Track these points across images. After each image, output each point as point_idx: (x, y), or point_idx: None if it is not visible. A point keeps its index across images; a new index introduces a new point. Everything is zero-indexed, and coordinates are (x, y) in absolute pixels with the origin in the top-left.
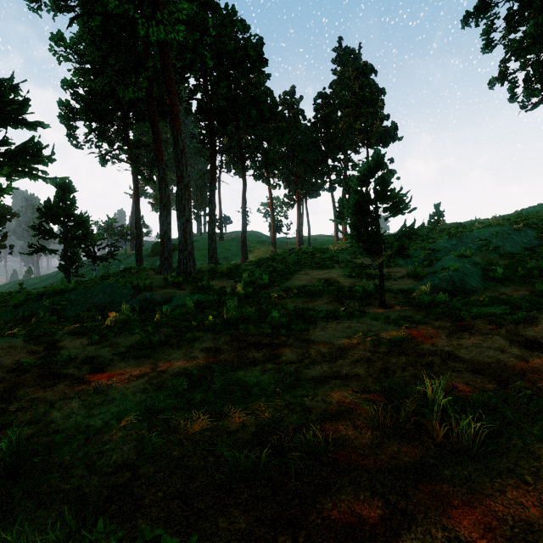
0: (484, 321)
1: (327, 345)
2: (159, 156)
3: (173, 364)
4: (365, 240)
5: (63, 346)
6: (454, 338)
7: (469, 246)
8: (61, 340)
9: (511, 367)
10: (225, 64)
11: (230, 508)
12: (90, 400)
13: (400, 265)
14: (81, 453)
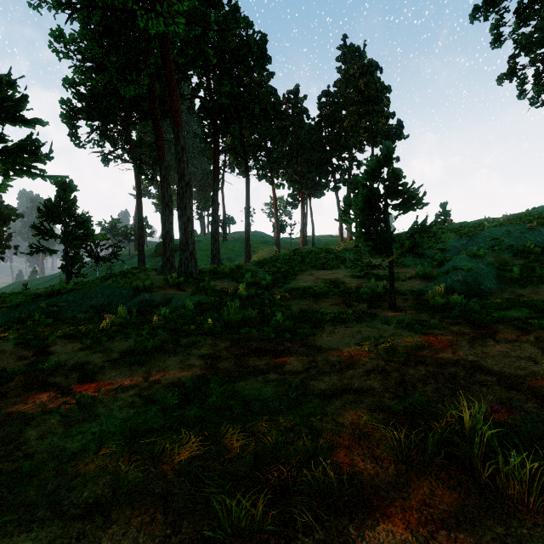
0: (508, 327)
1: (336, 353)
2: (160, 155)
3: (167, 373)
4: (374, 238)
5: (53, 351)
6: (477, 346)
7: (480, 245)
8: (53, 344)
9: None
10: (228, 61)
11: None
12: (71, 416)
13: (408, 265)
14: (48, 487)
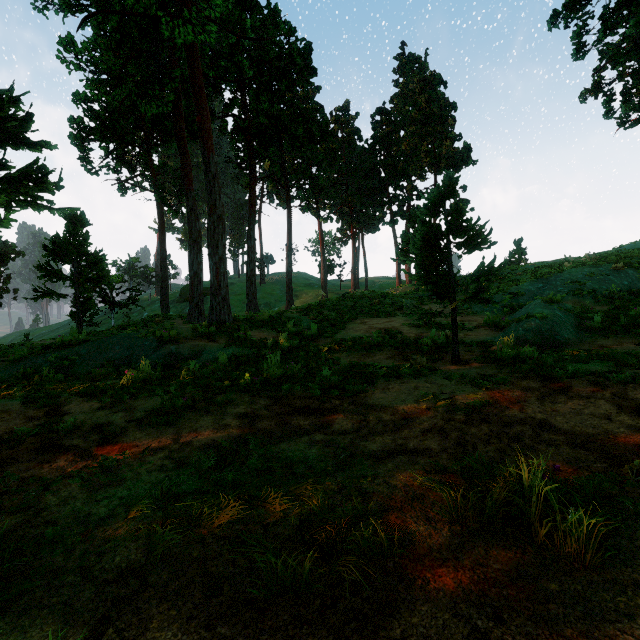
0: (583, 381)
1: (390, 411)
2: (187, 183)
3: (200, 434)
4: (434, 282)
5: (68, 411)
6: (547, 403)
7: (558, 289)
8: (66, 403)
9: (622, 441)
10: (266, 73)
11: (264, 635)
12: (94, 481)
13: (476, 312)
14: (75, 552)
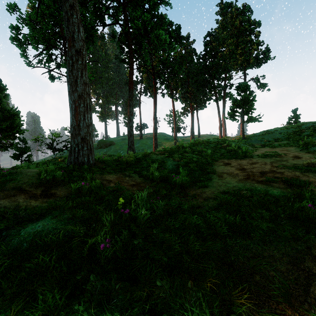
0: None
1: None
2: None
3: None
4: None
5: None
6: None
7: None
8: None
9: None
10: None
11: None
12: None
13: None
14: None
